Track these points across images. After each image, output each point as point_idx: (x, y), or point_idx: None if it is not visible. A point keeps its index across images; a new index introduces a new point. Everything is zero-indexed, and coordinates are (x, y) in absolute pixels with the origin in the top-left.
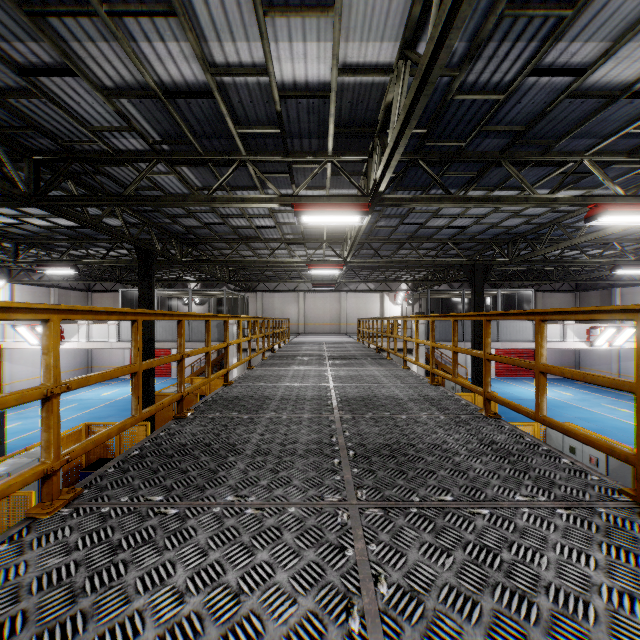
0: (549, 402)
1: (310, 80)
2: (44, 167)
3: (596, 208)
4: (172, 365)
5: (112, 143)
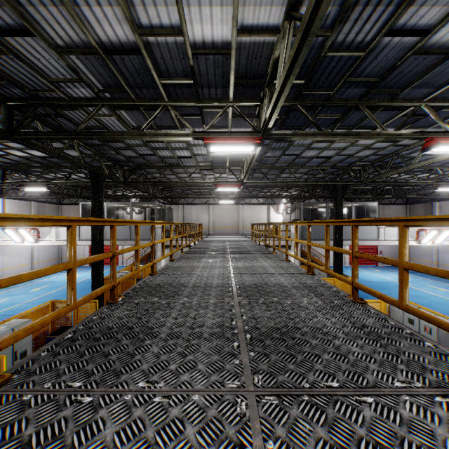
0: (388, 283)
1: (215, 40)
2: (17, 110)
3: (431, 141)
4: (119, 257)
5: (67, 92)
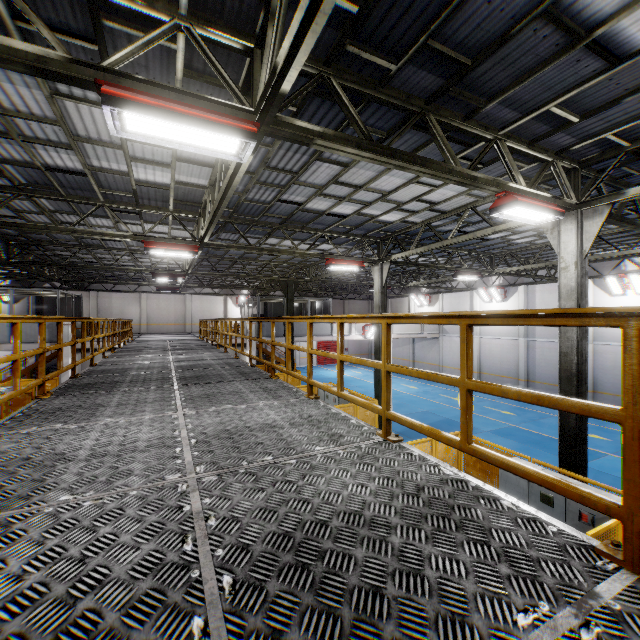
0: (345, 379)
1: (157, 181)
2: None
3: (329, 261)
4: None
5: None
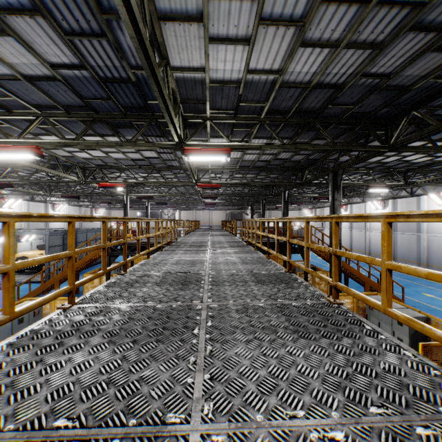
0: None
1: None
2: None
3: None
4: None
5: None
